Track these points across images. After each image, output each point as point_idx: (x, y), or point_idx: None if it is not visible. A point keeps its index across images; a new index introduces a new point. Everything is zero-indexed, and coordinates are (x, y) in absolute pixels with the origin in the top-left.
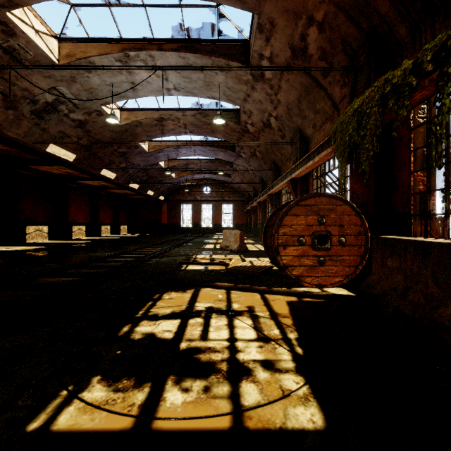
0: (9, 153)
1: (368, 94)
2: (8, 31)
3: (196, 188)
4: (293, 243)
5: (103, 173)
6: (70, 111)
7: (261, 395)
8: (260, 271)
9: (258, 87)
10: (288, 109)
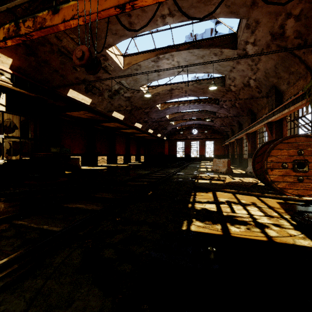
0: (94, 118)
1: None
2: (105, 58)
3: (187, 130)
4: (278, 167)
5: (135, 125)
6: (124, 93)
7: (278, 234)
8: (250, 185)
9: (242, 61)
10: (265, 73)
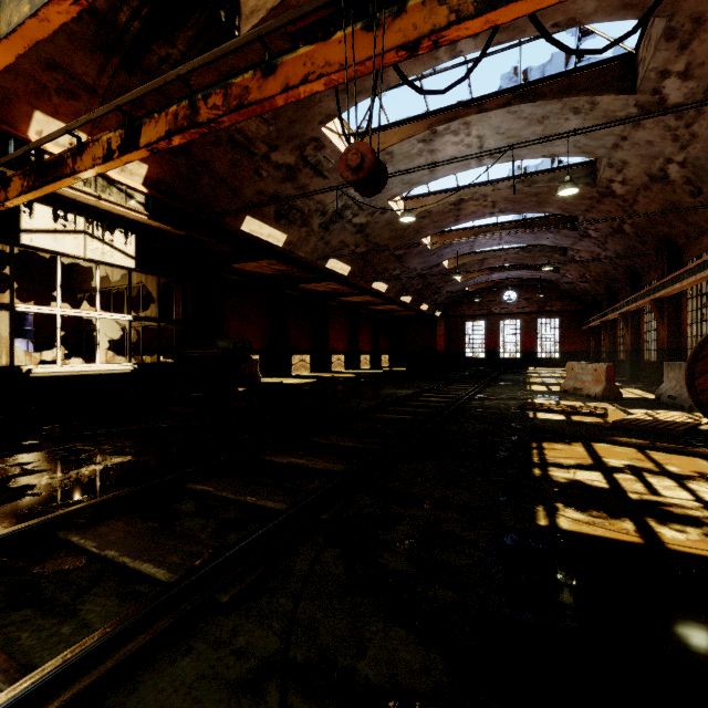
0: (286, 274)
1: None
2: (319, 146)
3: (492, 295)
4: None
5: (374, 286)
6: (353, 216)
7: None
8: (682, 429)
9: (648, 121)
10: None
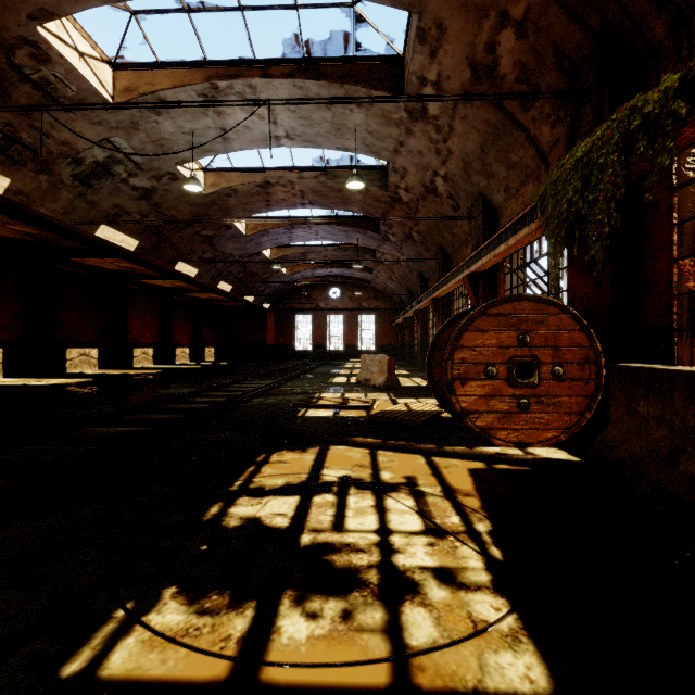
0: (42, 240)
1: (600, 134)
2: (40, 55)
3: (319, 290)
4: (477, 375)
5: (178, 268)
6: (130, 175)
7: (438, 629)
8: (422, 420)
9: (417, 129)
10: (465, 164)
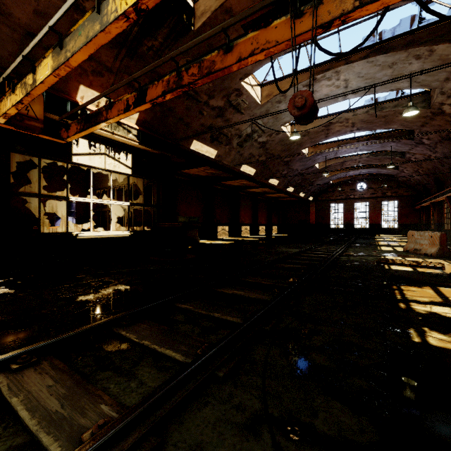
0: (214, 175)
1: None
2: (239, 93)
3: (348, 185)
4: None
5: (270, 181)
6: (258, 137)
7: None
8: None
9: None
10: None
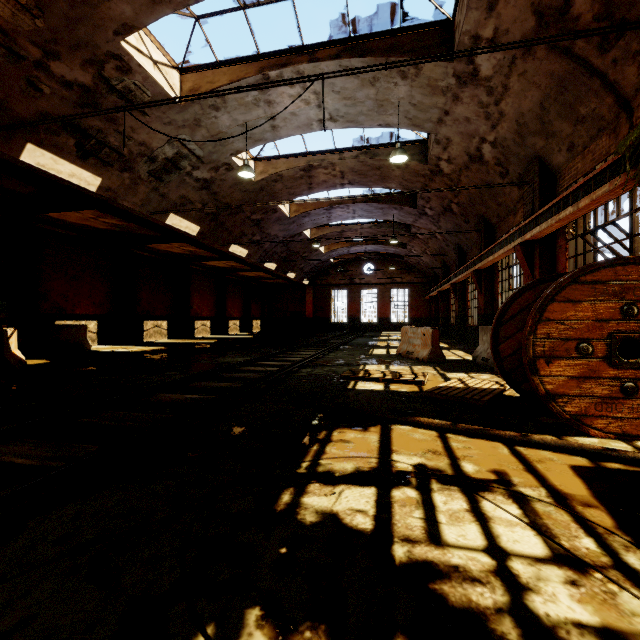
0: (125, 230)
1: None
2: (123, 67)
3: (354, 266)
4: (566, 353)
5: (232, 250)
6: (193, 168)
7: None
8: (487, 399)
9: (465, 95)
10: (519, 125)
